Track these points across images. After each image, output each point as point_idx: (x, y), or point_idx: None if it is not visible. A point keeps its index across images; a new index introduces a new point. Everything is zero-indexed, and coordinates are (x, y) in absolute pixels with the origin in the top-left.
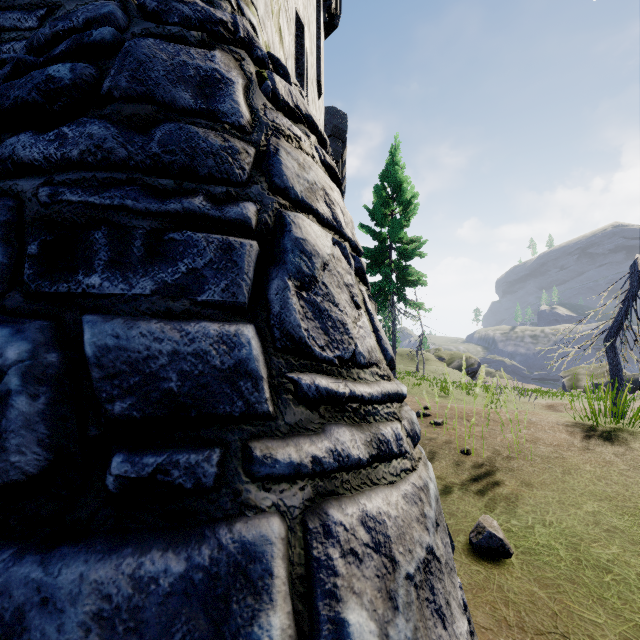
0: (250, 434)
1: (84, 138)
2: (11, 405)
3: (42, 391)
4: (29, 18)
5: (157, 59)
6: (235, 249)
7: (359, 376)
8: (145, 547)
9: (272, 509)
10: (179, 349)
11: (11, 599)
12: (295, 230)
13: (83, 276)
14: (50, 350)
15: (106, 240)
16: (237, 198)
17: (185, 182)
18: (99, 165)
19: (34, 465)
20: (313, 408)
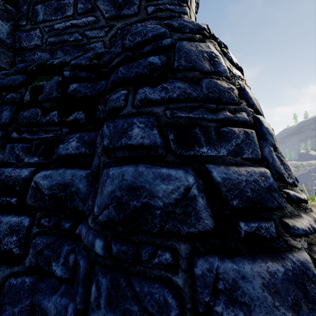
0: (279, 216)
1: (176, 89)
2: (198, 200)
3: (203, 195)
4: (101, 32)
5: (191, 50)
6: (249, 134)
7: (296, 190)
8: (264, 260)
9: (302, 248)
10: (248, 179)
11: (229, 275)
12: (264, 124)
13: (198, 148)
14: (199, 179)
15: (200, 132)
16: (238, 110)
17: (219, 105)
18: (185, 100)
19: (211, 224)
20: (291, 205)
